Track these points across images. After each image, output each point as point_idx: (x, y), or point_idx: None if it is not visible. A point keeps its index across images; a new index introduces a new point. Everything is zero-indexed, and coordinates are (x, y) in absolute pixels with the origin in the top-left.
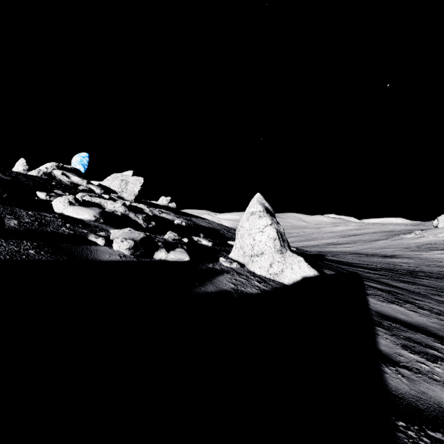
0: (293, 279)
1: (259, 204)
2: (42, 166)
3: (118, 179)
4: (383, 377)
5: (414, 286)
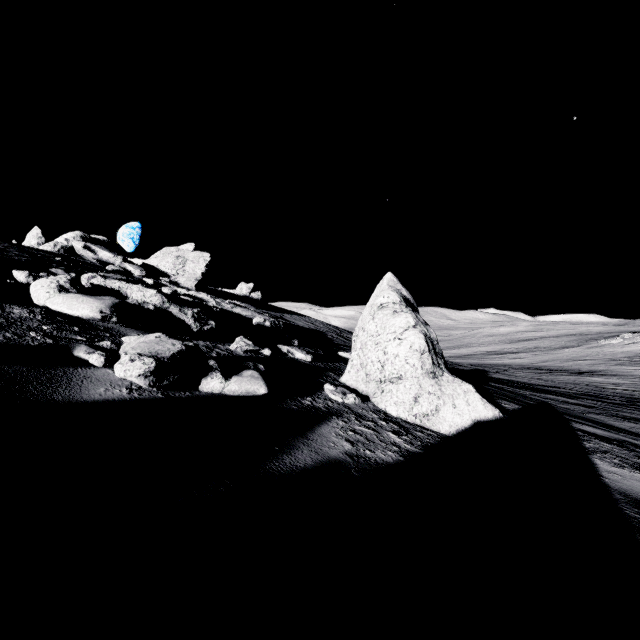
0: (457, 426)
1: (393, 290)
2: (61, 237)
3: (171, 255)
4: None
5: None
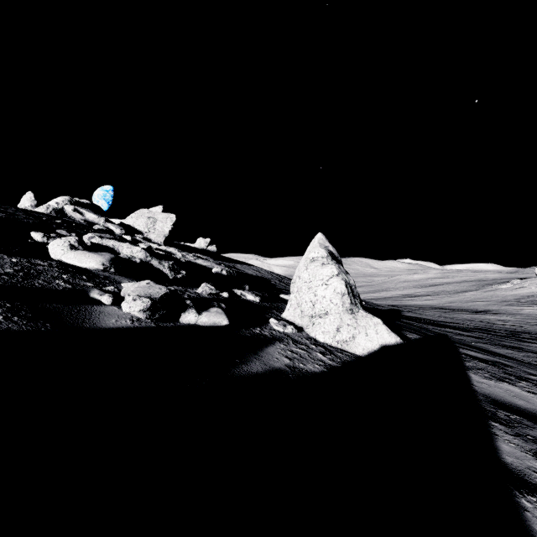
0: (369, 349)
1: (322, 247)
2: (52, 201)
3: (144, 216)
4: (524, 518)
5: (521, 353)
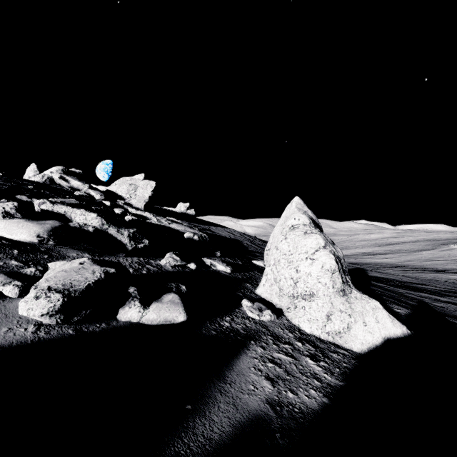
0: (369, 343)
1: (303, 213)
2: (47, 171)
3: (126, 183)
4: None
5: None
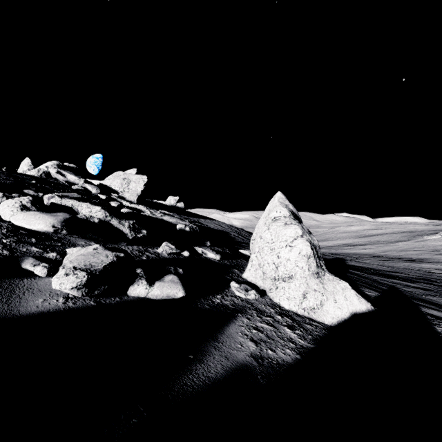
0: (338, 317)
1: (284, 206)
2: (42, 165)
3: (120, 177)
4: None
5: None
